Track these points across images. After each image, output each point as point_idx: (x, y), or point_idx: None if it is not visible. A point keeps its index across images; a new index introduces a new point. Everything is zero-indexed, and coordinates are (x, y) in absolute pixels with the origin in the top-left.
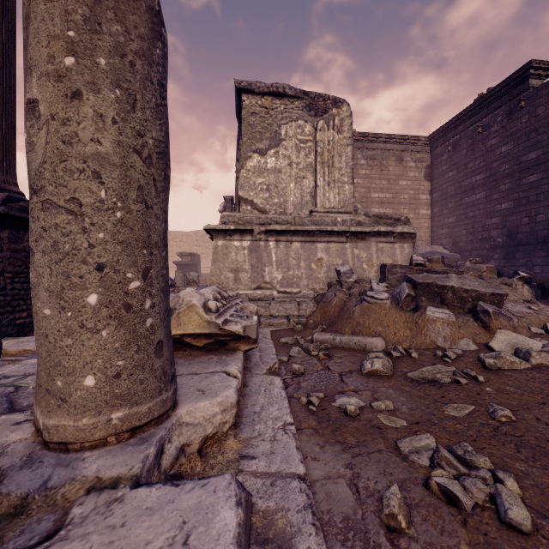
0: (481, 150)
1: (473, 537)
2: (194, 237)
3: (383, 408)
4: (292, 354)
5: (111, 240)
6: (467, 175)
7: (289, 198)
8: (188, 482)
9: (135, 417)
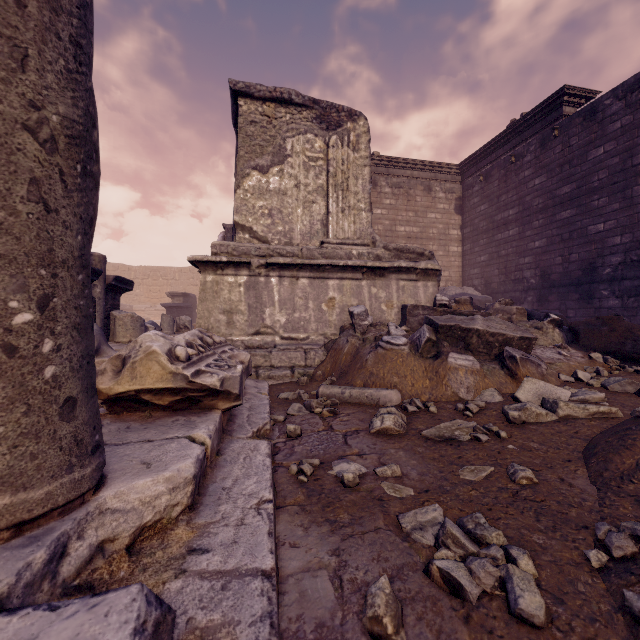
0: (514, 182)
1: (475, 638)
2: (189, 274)
3: (388, 475)
4: (290, 412)
5: None
6: (499, 209)
7: (296, 226)
8: (73, 602)
9: (23, 507)
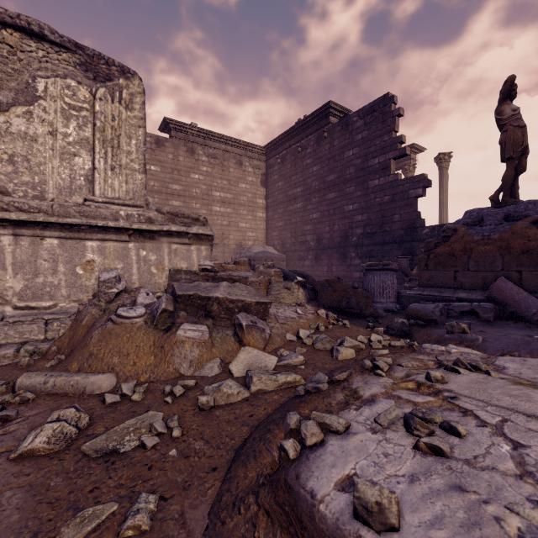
0: (300, 167)
1: None
2: None
3: None
4: None
5: None
6: (291, 186)
7: (50, 178)
8: None
9: None
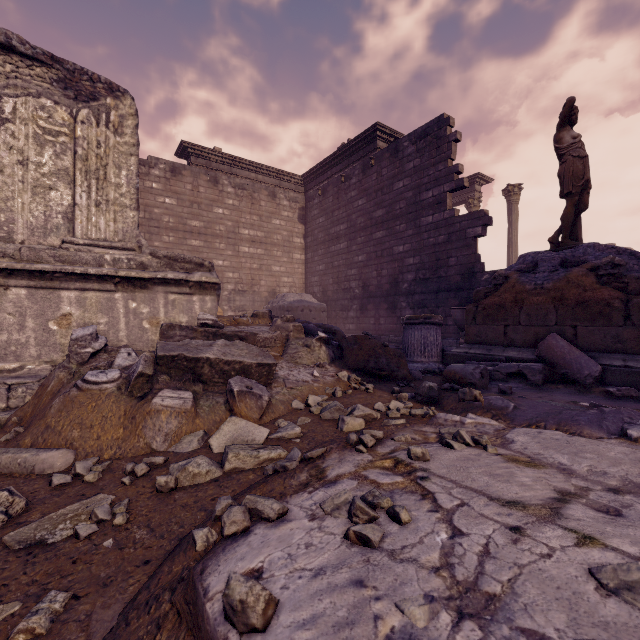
0: (344, 200)
1: None
2: None
3: None
4: None
5: None
6: (333, 223)
7: (20, 216)
8: None
9: None
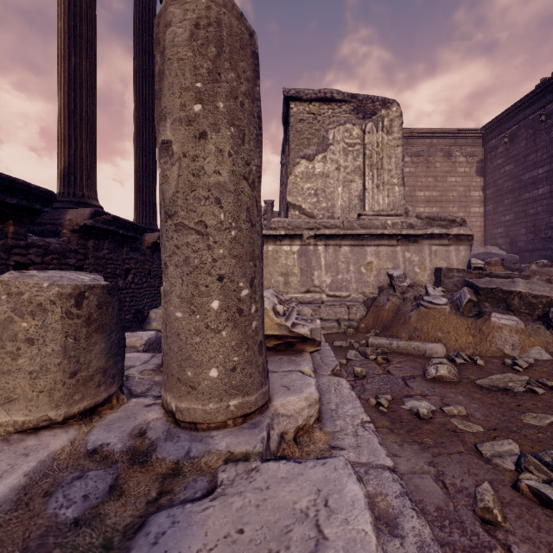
0: (544, 140)
1: None
2: None
3: (455, 413)
4: (349, 357)
5: (228, 255)
6: (527, 168)
7: (337, 202)
8: (308, 460)
9: (247, 405)
